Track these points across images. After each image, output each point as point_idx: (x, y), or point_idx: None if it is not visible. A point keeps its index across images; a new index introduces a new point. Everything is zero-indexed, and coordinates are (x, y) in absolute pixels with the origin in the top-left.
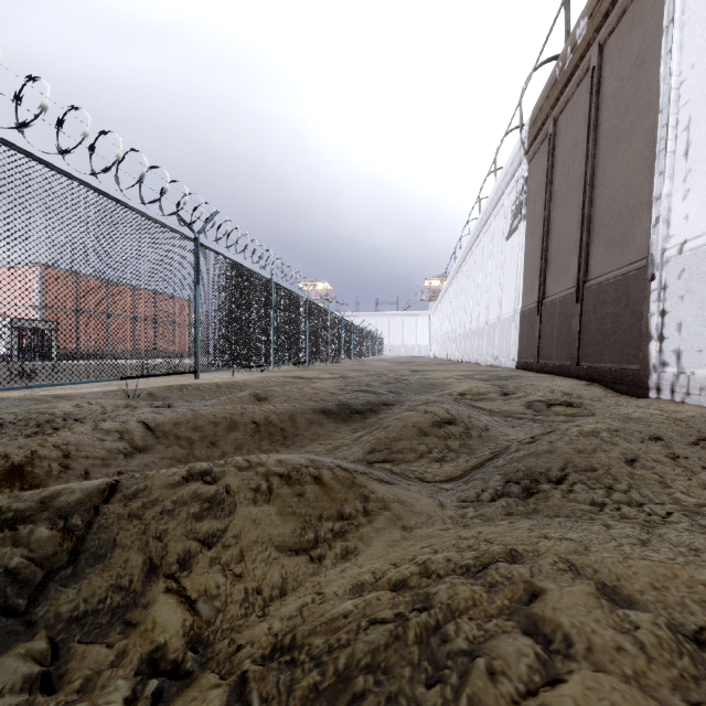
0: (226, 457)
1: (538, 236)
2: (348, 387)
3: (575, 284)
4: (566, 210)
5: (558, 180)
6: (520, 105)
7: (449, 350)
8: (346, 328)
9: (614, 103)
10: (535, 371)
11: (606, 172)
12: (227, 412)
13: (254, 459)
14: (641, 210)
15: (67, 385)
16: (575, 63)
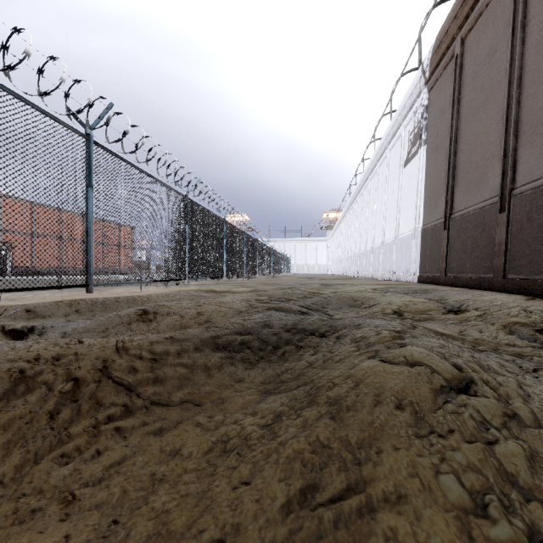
0: None
1: (443, 156)
2: (258, 304)
3: (495, 193)
4: (480, 122)
5: (468, 96)
6: (418, 41)
7: (345, 268)
8: (260, 248)
9: None
10: (443, 284)
11: (541, 66)
12: (25, 358)
13: None
14: None
15: None
16: None
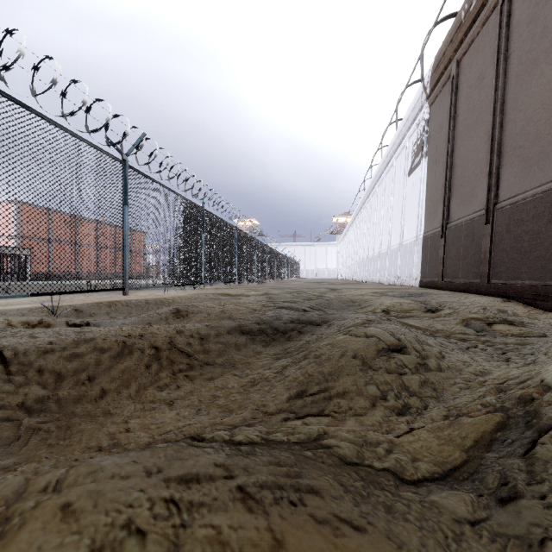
0: (106, 398)
1: (441, 168)
2: (270, 304)
3: (483, 206)
4: (471, 140)
5: (462, 115)
6: (421, 57)
7: (354, 272)
8: (270, 254)
9: (529, 28)
10: (440, 288)
11: (519, 96)
12: (122, 334)
13: None
14: None
15: (7, 301)
16: (481, 2)
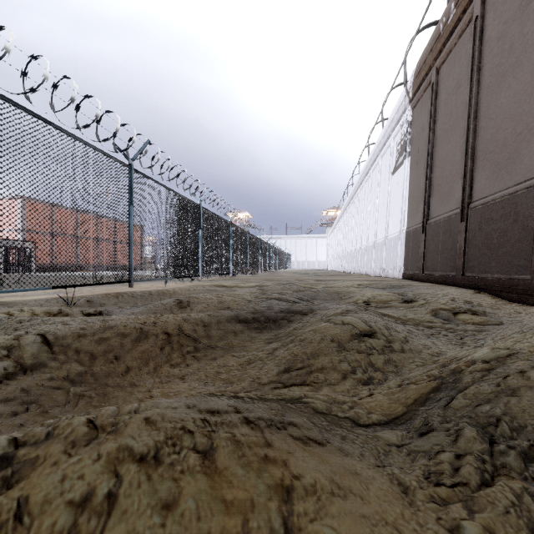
0: (130, 373)
1: (422, 168)
2: (262, 295)
3: (459, 205)
4: (449, 143)
5: (441, 119)
6: (404, 63)
7: (343, 264)
8: (263, 246)
9: (498, 44)
10: (420, 280)
11: (490, 106)
12: (139, 322)
13: (107, 422)
14: (529, 134)
15: (22, 293)
16: (458, 17)
